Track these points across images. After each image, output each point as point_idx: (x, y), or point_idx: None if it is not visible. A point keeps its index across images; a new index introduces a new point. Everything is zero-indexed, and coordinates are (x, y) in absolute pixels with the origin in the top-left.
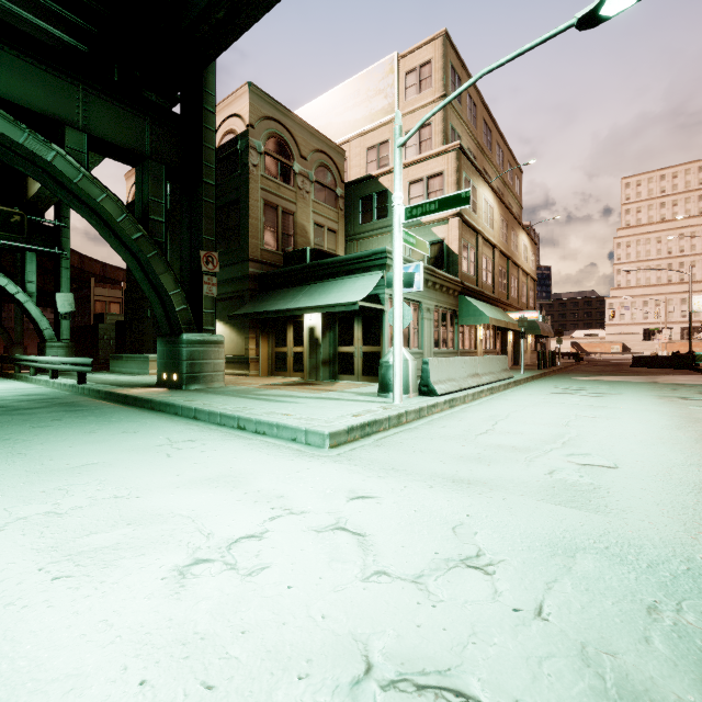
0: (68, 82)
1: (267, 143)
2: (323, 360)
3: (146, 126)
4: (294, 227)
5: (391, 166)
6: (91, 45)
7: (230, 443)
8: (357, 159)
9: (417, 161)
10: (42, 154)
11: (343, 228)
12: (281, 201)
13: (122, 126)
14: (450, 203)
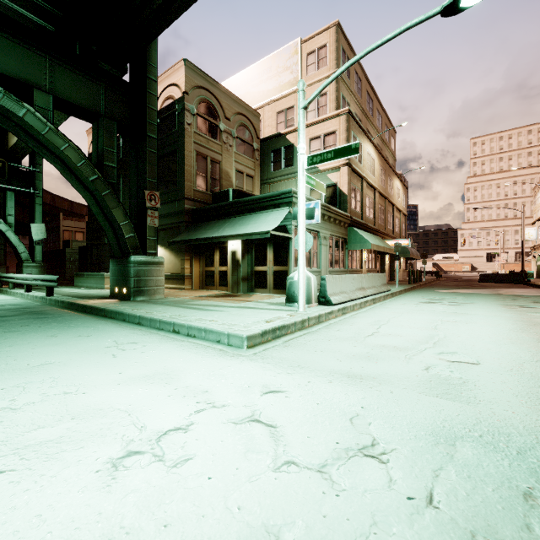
0: (37, 54)
1: (198, 106)
2: (242, 277)
3: (101, 91)
4: (220, 173)
5: (295, 126)
6: (57, 26)
7: (166, 345)
8: (269, 121)
9: (316, 122)
10: (15, 110)
11: (259, 174)
12: (210, 152)
13: (81, 90)
14: (343, 152)
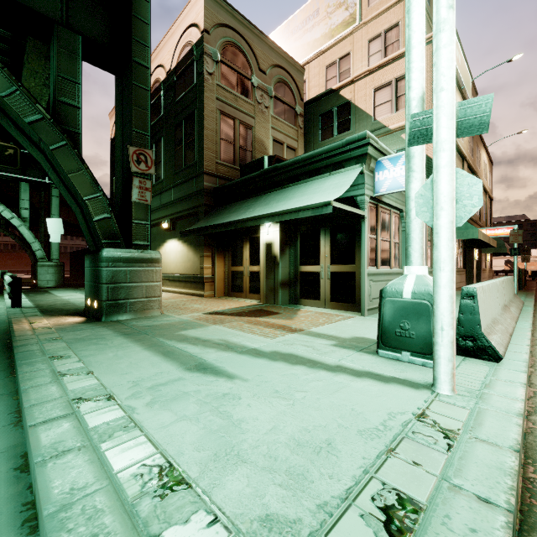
0: None
1: (223, 51)
2: (281, 281)
3: None
4: (252, 142)
5: (353, 75)
6: None
7: None
8: (315, 79)
9: (384, 64)
10: None
11: (303, 147)
12: (238, 114)
13: None
14: None
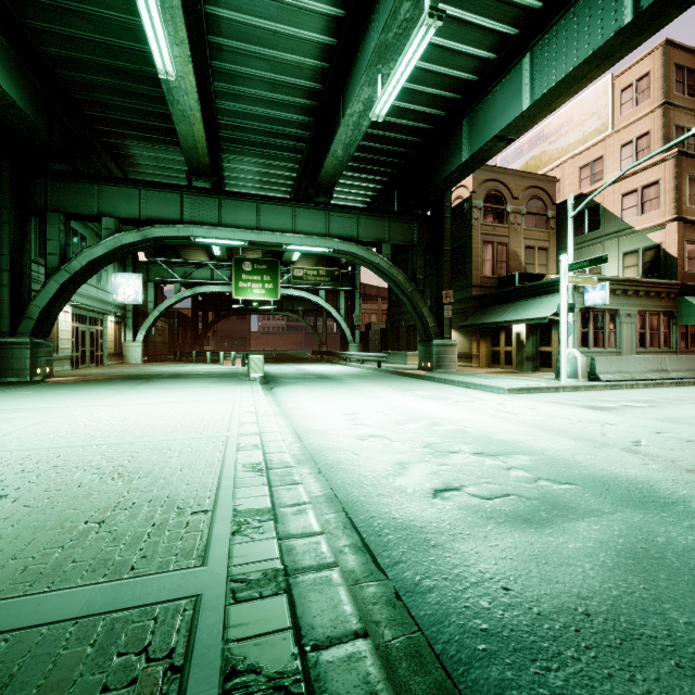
0: (382, 220)
1: (485, 199)
2: (526, 356)
3: (414, 227)
4: (507, 255)
5: (602, 183)
6: (385, 185)
7: (463, 389)
8: (569, 179)
9: (630, 175)
10: (375, 260)
11: (554, 244)
12: (496, 238)
13: (403, 232)
14: (595, 262)
